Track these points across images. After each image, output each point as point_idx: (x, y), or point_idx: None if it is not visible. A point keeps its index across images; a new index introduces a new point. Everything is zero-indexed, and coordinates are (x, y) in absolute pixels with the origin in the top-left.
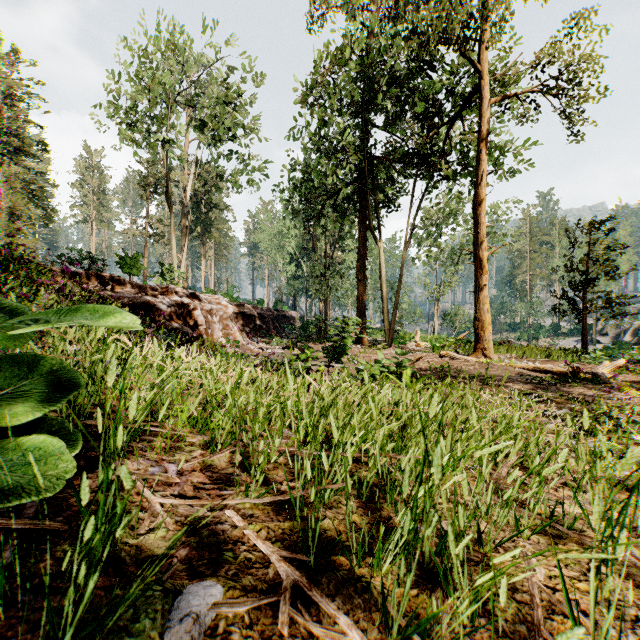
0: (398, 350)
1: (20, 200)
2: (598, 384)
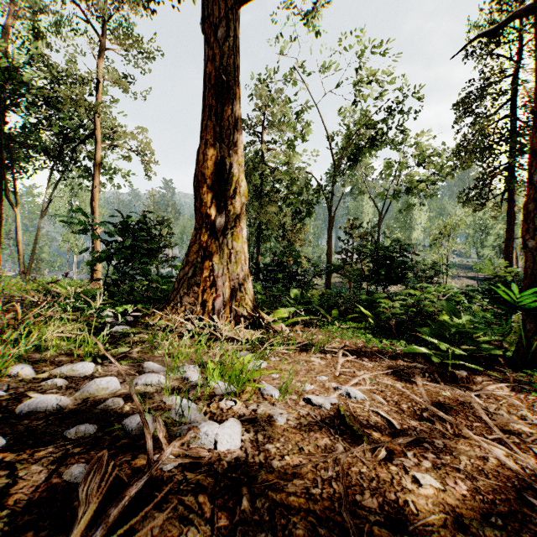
0: None
1: None
2: None
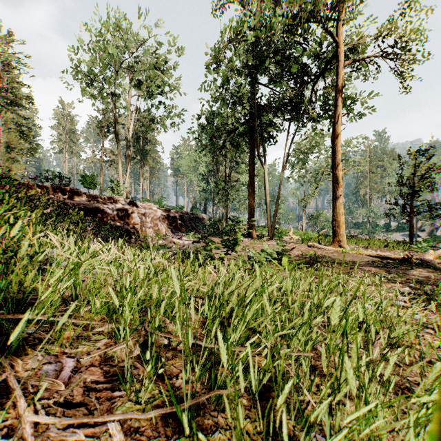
0: (278, 242)
1: (14, 137)
2: (426, 267)
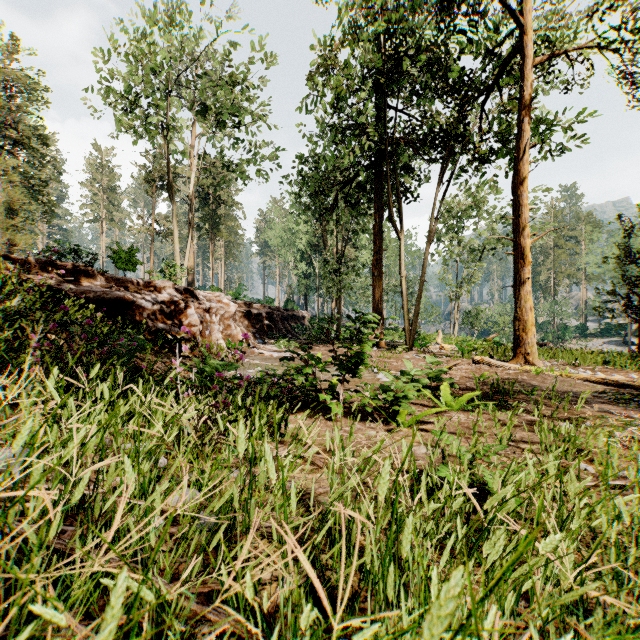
0: (430, 357)
1: (18, 194)
2: None
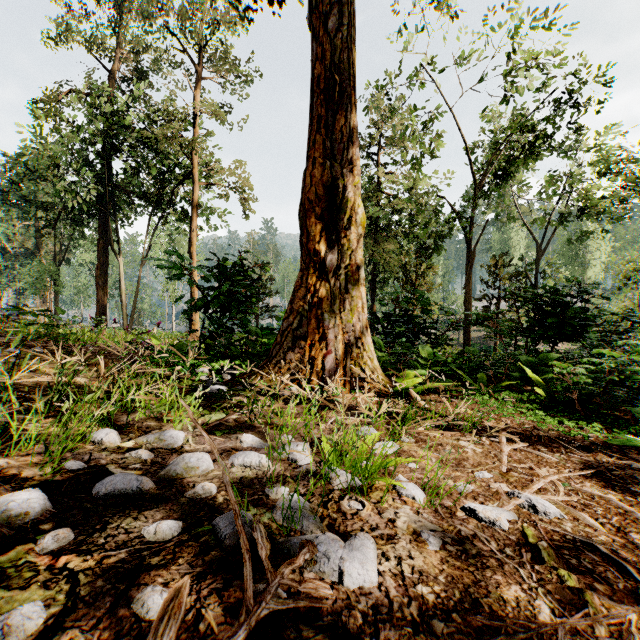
0: None
1: None
2: None
